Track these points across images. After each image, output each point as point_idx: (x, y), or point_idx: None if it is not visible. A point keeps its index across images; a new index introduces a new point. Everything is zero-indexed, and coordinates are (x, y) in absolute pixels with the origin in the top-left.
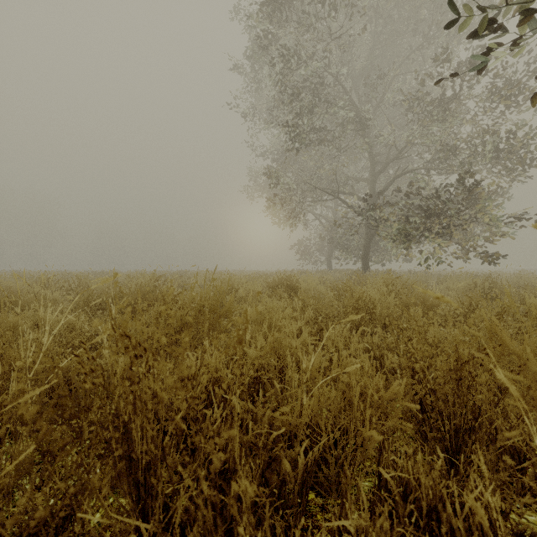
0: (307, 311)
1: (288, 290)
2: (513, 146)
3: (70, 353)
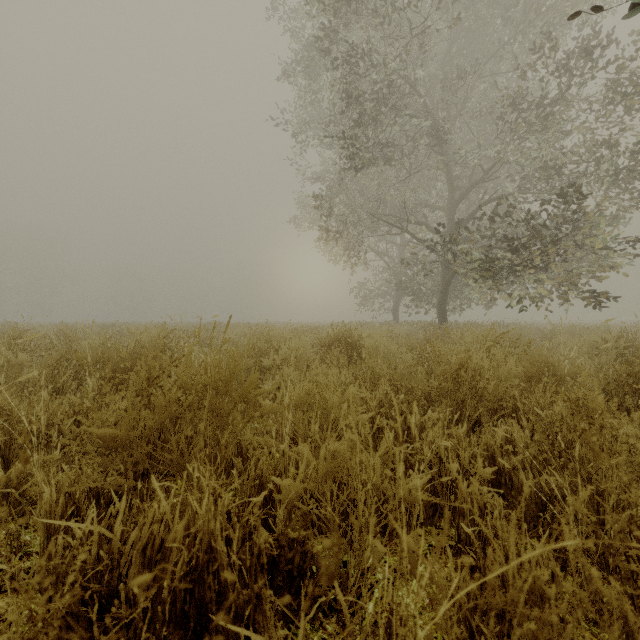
0: (380, 386)
1: (347, 350)
2: (638, 162)
3: None
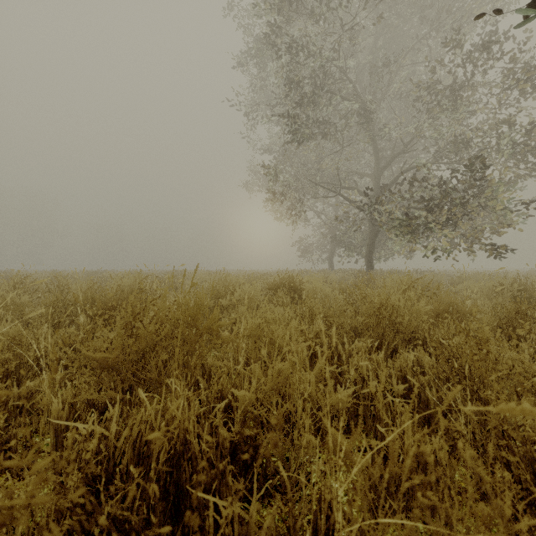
0: (316, 321)
1: (290, 292)
2: (531, 137)
3: (2, 382)
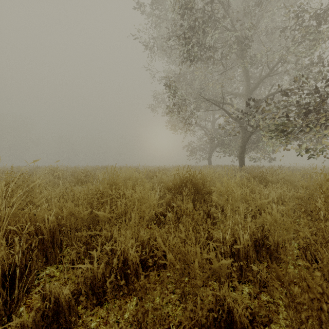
0: None
1: (192, 192)
2: None
3: None
